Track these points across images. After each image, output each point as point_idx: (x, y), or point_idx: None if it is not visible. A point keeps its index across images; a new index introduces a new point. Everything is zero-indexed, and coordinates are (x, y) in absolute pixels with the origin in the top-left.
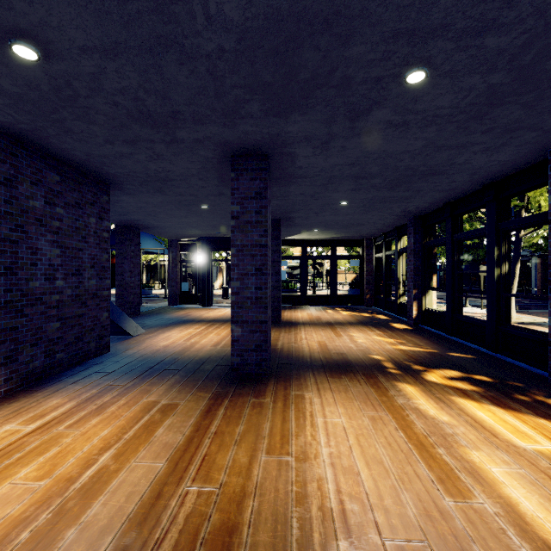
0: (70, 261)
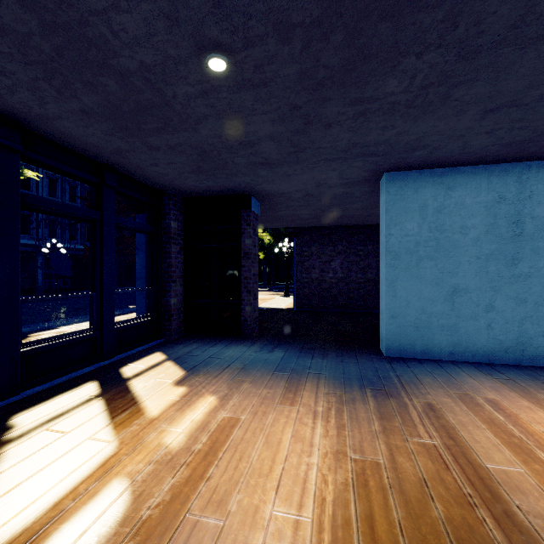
0: None
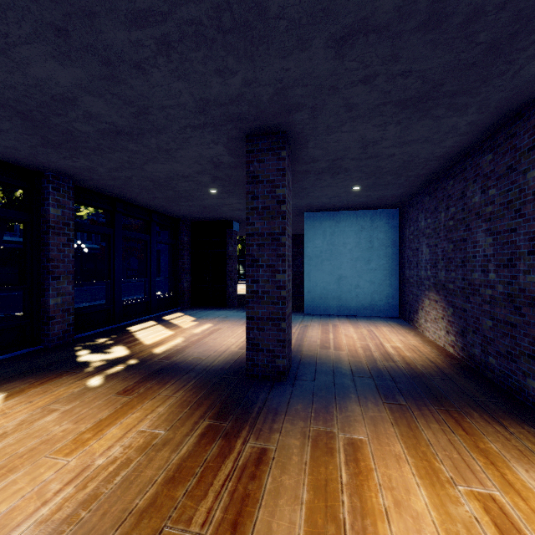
0: (502, 248)
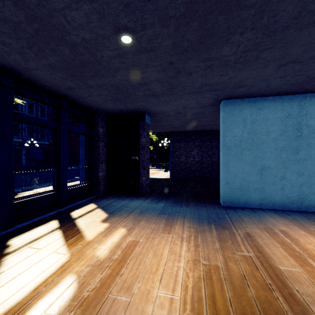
0: None
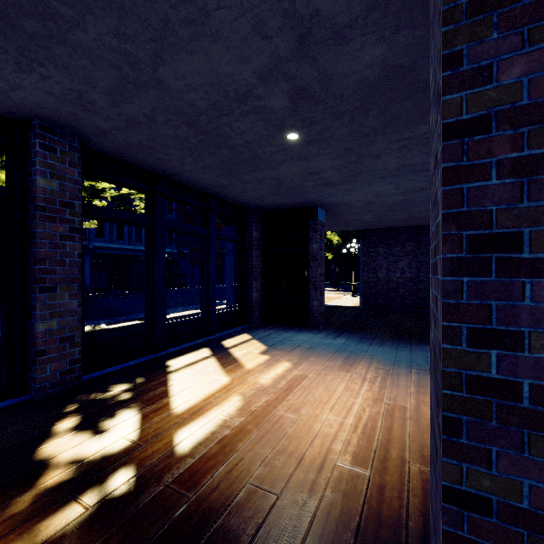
0: None
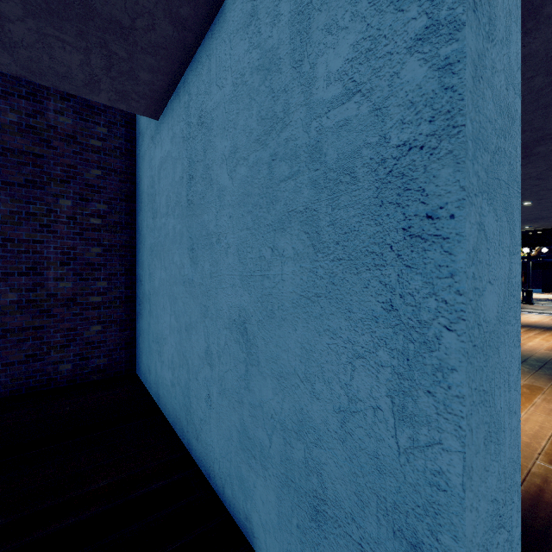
0: None
